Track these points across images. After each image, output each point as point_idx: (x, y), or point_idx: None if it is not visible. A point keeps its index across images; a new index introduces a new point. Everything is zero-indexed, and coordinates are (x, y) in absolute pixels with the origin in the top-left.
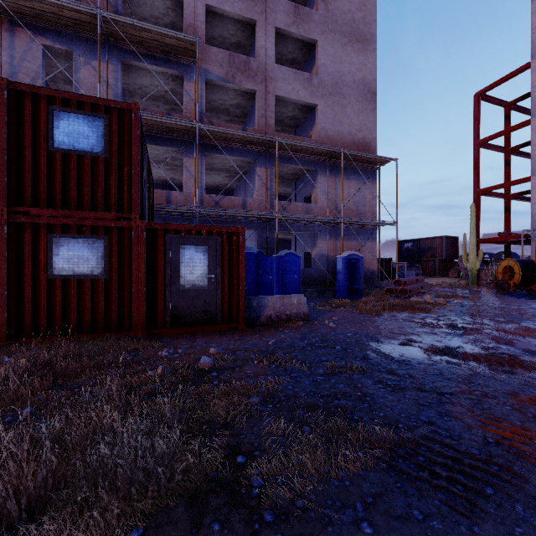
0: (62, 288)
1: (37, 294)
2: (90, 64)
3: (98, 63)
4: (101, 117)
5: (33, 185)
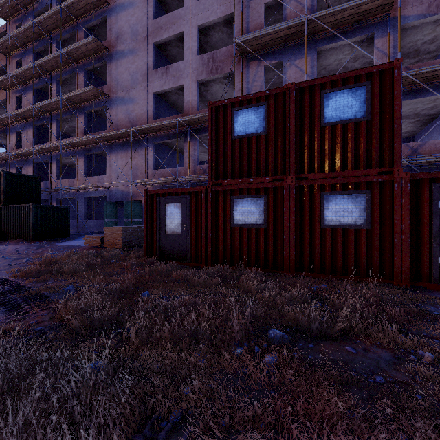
0: (330, 236)
1: (312, 239)
2: (294, 65)
3: (305, 58)
4: (363, 85)
5: (310, 156)
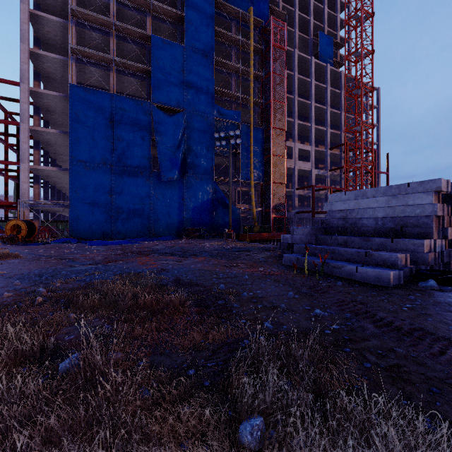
0: None
1: None
2: None
3: None
4: None
5: None
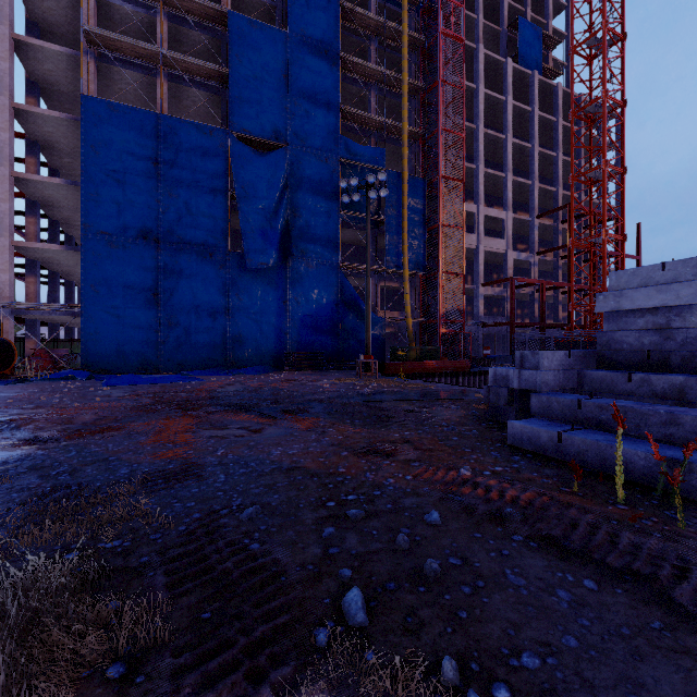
0: None
1: None
2: None
3: None
4: None
5: None
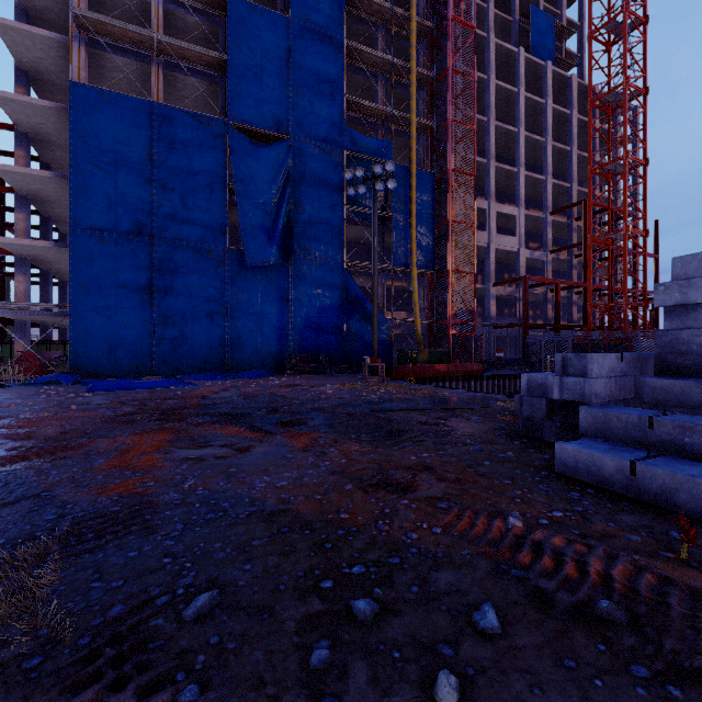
0: None
1: None
2: None
3: None
4: None
5: None
